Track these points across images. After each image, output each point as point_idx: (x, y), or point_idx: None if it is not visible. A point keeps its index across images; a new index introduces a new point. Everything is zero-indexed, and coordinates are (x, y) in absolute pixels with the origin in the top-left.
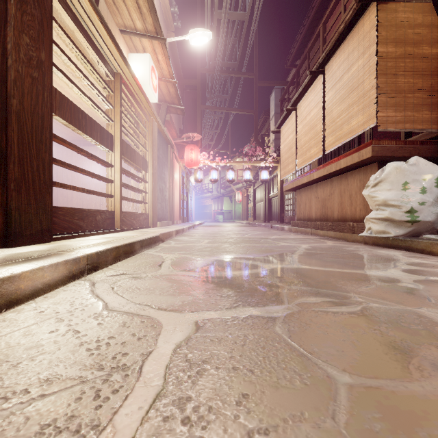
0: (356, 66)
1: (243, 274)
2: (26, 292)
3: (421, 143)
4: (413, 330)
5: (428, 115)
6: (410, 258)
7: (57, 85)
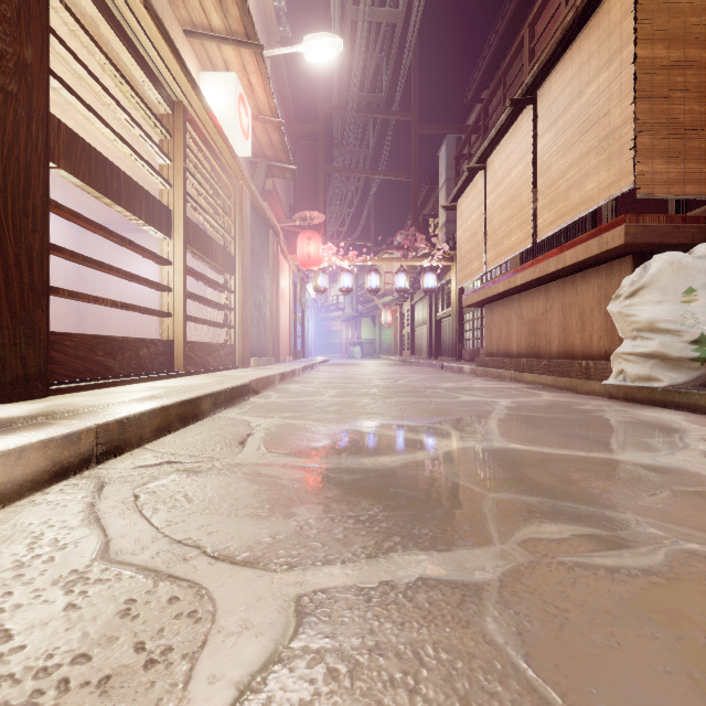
0: (596, 86)
1: (400, 464)
2: None
3: None
4: None
5: None
6: (704, 427)
7: (78, 125)
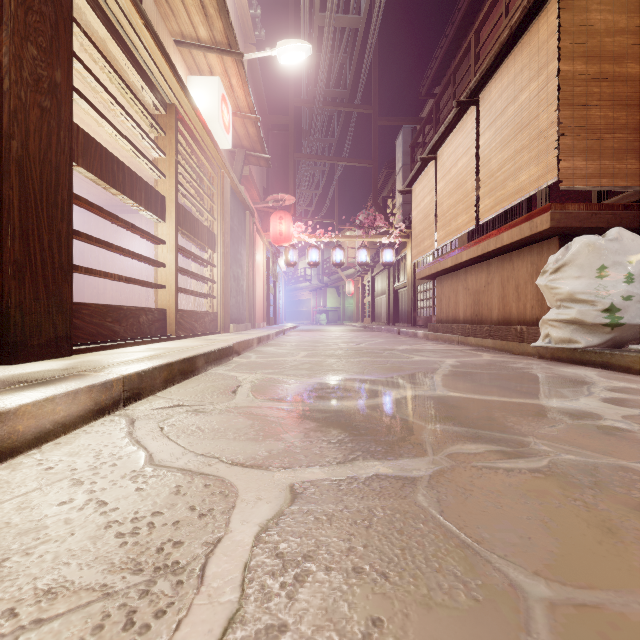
0: (527, 93)
1: (361, 406)
2: (26, 437)
3: (624, 207)
4: (636, 500)
5: (635, 165)
6: (610, 380)
7: (82, 122)
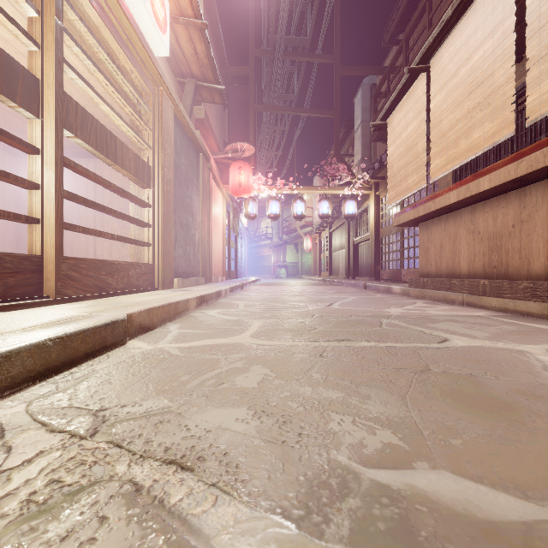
0: None
1: None
2: None
3: None
4: None
5: None
6: None
7: None
